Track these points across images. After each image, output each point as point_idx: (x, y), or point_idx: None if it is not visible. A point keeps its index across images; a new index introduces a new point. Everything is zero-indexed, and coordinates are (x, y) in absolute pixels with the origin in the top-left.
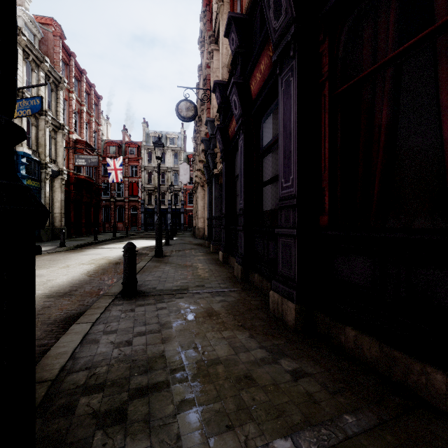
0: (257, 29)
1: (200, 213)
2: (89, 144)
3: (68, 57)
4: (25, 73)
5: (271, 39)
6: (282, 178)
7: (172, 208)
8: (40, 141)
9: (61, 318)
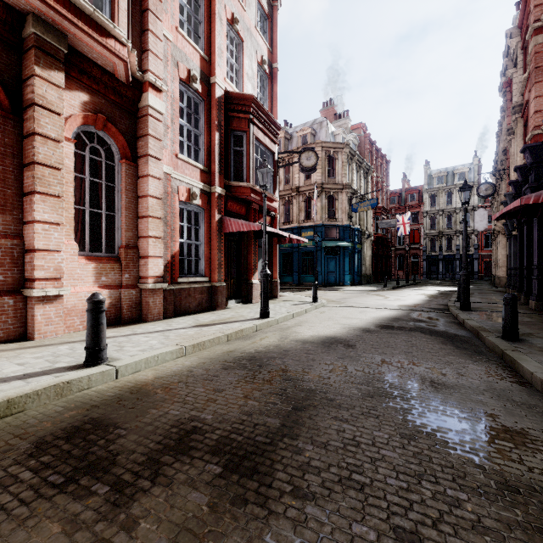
0: None
1: (501, 261)
2: (384, 207)
3: (371, 146)
4: (355, 176)
5: None
6: (533, 257)
7: (461, 254)
8: (360, 217)
9: (437, 304)
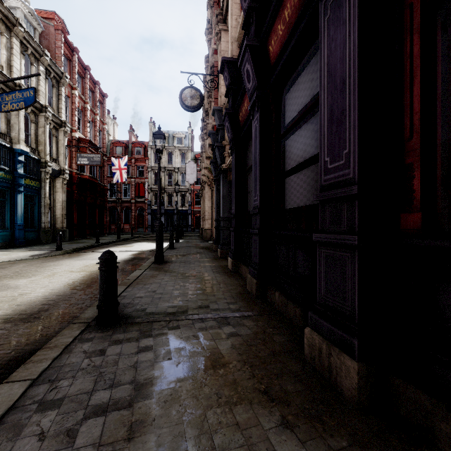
0: None
1: (207, 214)
2: (93, 143)
3: (70, 52)
4: (23, 66)
5: None
6: (326, 155)
7: (179, 210)
8: (39, 139)
9: (3, 360)
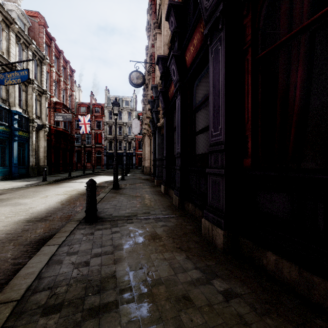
0: (191, 13)
1: (147, 156)
2: (65, 105)
3: (49, 40)
4: (17, 52)
5: (203, 17)
6: (212, 128)
7: (127, 152)
8: (28, 103)
9: (36, 239)
